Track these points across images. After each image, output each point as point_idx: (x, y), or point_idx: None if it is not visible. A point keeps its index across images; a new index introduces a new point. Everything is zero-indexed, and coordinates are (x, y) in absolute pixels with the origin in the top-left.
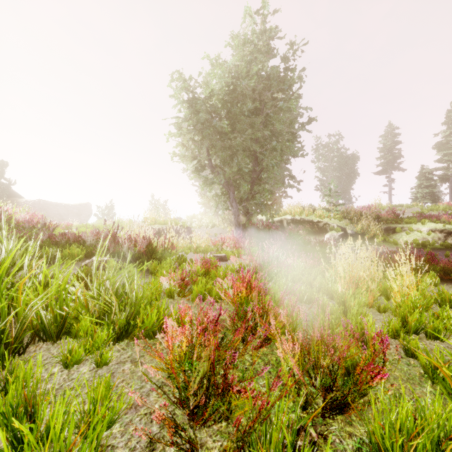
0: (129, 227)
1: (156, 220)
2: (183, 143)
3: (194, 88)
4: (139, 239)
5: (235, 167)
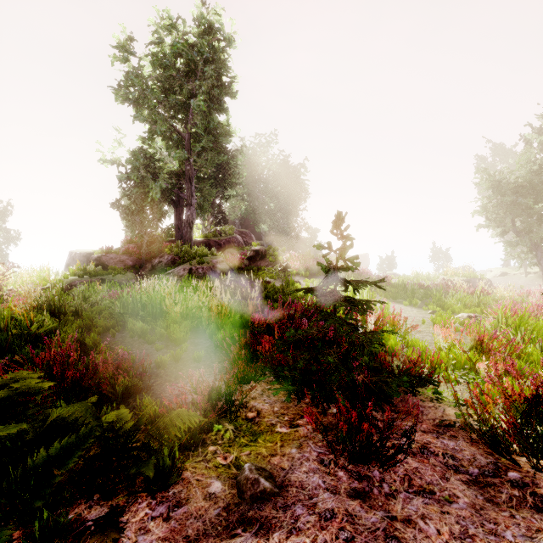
0: (426, 278)
1: (455, 273)
2: (487, 217)
3: (499, 178)
4: (468, 288)
5: (542, 232)
